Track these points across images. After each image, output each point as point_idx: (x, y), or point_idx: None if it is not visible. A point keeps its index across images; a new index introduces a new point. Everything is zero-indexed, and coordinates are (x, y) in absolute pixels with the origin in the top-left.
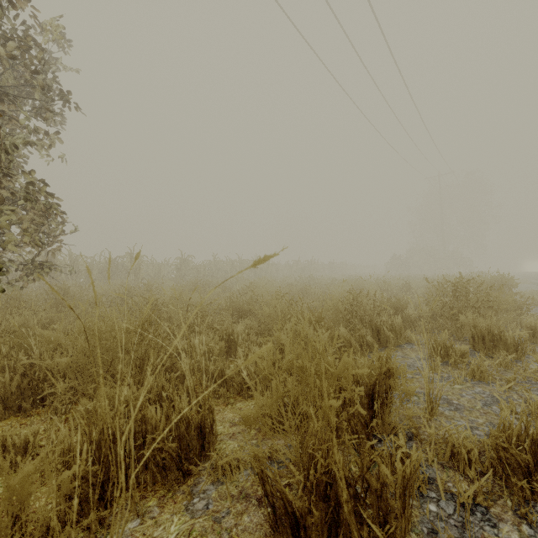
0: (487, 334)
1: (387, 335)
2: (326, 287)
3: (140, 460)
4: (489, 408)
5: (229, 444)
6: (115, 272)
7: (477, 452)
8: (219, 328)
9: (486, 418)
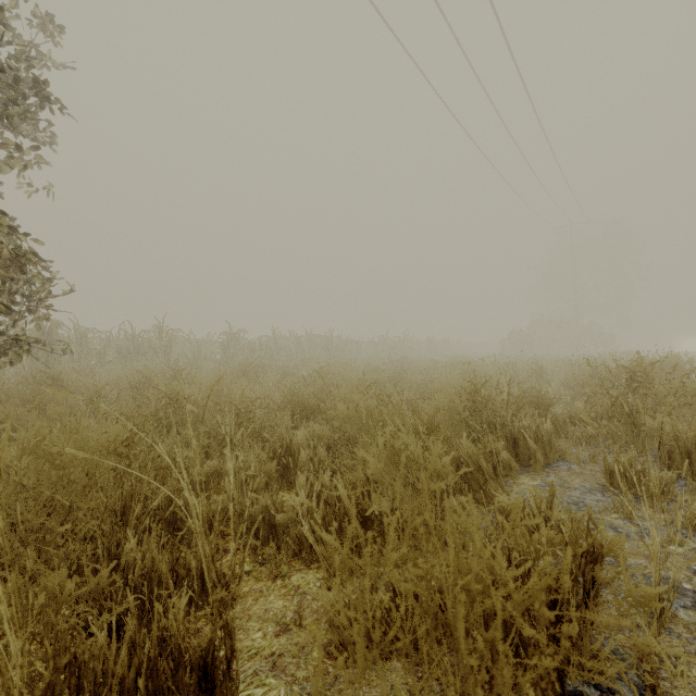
0: (694, 449)
1: (532, 450)
2: (426, 373)
3: None
4: None
5: (268, 687)
6: (139, 352)
7: None
8: (270, 438)
9: None
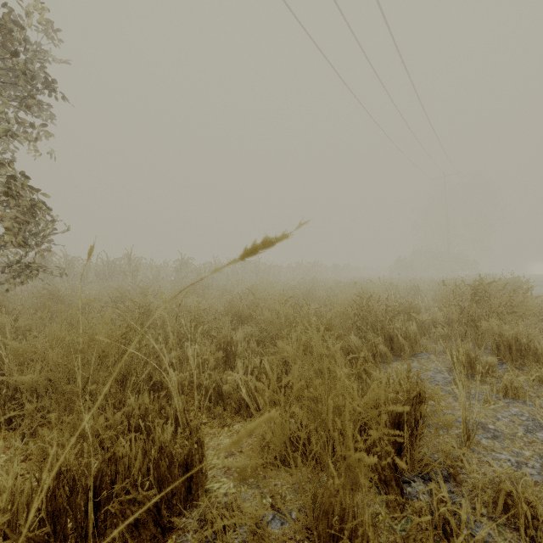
0: (514, 343)
1: (402, 344)
2: (331, 290)
3: (109, 510)
4: (534, 436)
5: (222, 482)
6: (112, 275)
7: (541, 507)
8: (217, 336)
9: (533, 449)
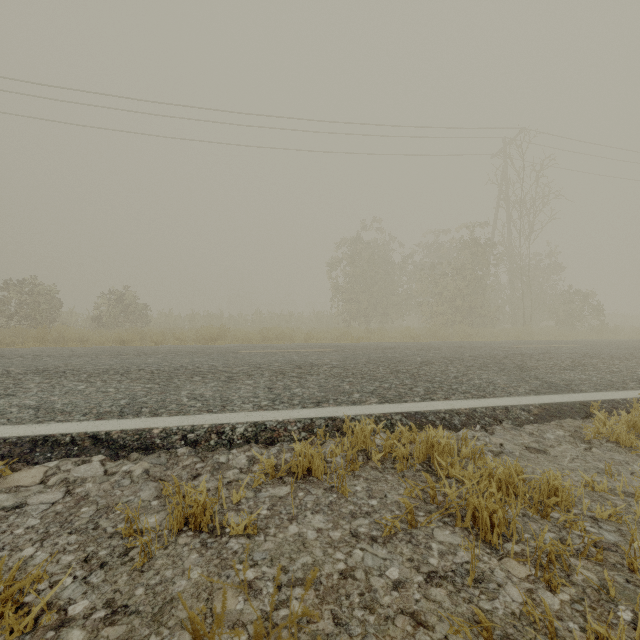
0: None
1: None
2: None
3: None
4: None
5: None
6: None
7: None
8: None
9: None
